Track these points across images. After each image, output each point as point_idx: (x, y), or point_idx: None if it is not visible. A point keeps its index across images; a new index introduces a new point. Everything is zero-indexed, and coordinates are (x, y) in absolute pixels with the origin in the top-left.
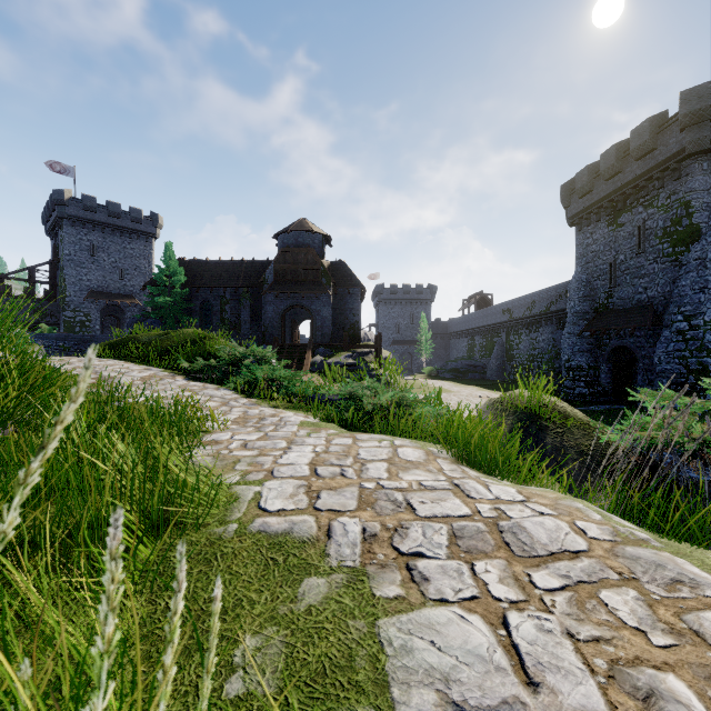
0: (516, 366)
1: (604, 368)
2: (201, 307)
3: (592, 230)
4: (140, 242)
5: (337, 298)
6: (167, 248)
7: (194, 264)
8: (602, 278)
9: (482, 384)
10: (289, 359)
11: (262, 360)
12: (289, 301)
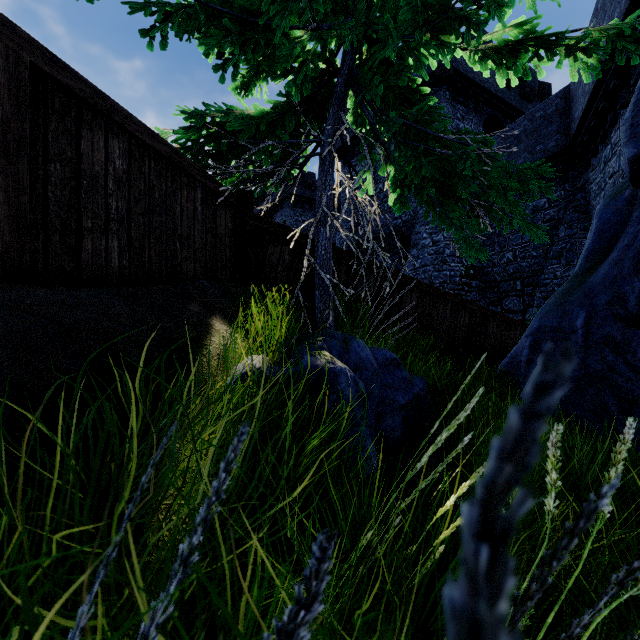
0: None
1: None
2: None
3: None
4: None
5: None
6: None
7: None
8: None
9: None
10: None
11: None
12: None
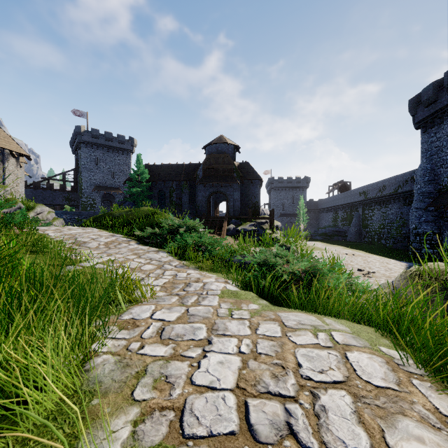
0: (369, 231)
1: (447, 234)
2: (158, 194)
3: (436, 130)
4: (123, 155)
5: (243, 186)
6: (138, 157)
7: (154, 167)
8: (445, 166)
9: (345, 245)
10: (212, 227)
11: (192, 229)
12: (212, 189)
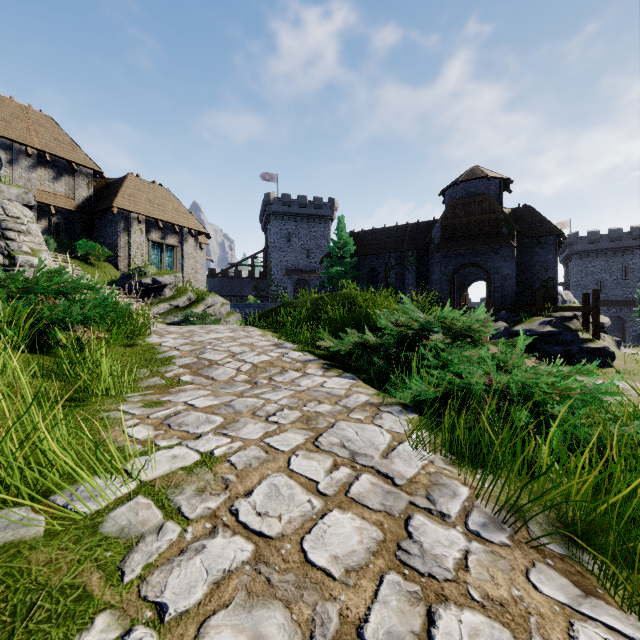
0: None
1: None
2: (368, 274)
3: None
4: (321, 225)
5: (520, 251)
6: (338, 222)
7: (362, 235)
8: None
9: None
10: None
11: (465, 337)
12: (459, 260)
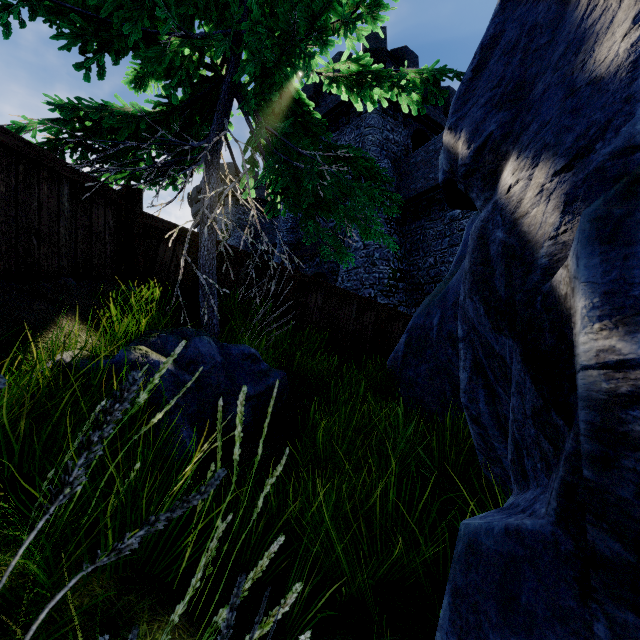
0: None
1: None
2: None
3: None
4: None
5: None
6: None
7: None
8: None
9: None
10: None
11: None
12: None
